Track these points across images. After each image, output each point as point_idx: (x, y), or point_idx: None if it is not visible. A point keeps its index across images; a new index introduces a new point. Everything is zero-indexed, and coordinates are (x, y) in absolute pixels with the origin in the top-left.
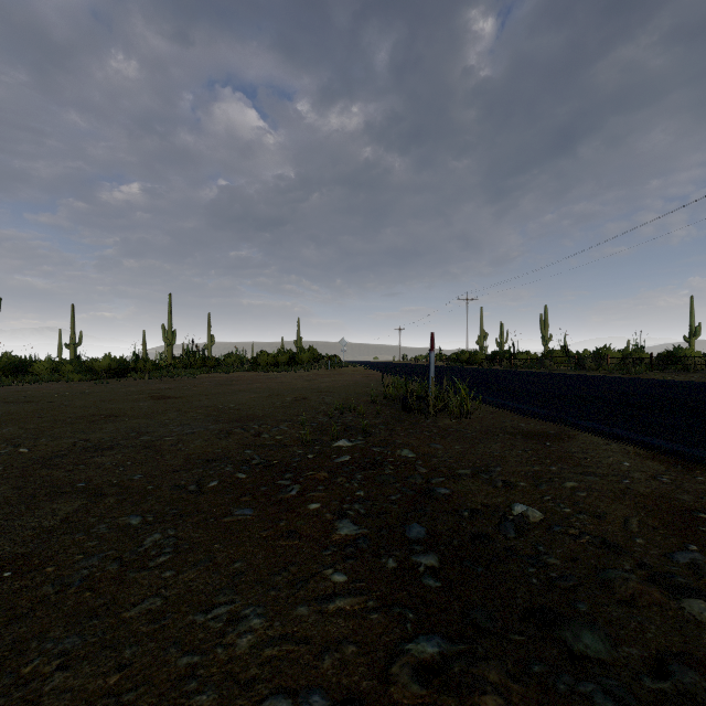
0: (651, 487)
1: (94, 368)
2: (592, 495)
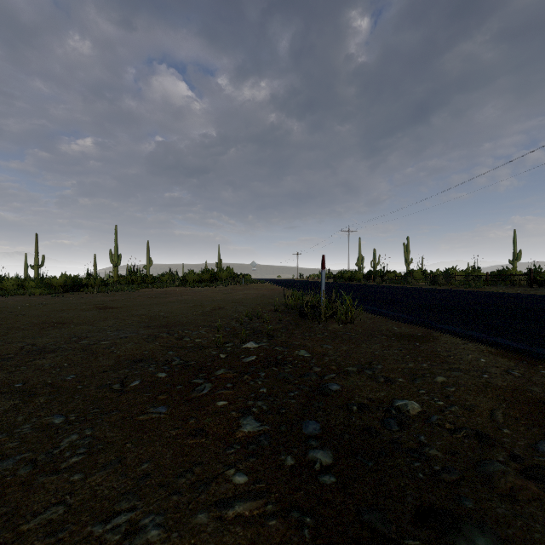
0: (506, 380)
1: (52, 285)
2: (460, 389)
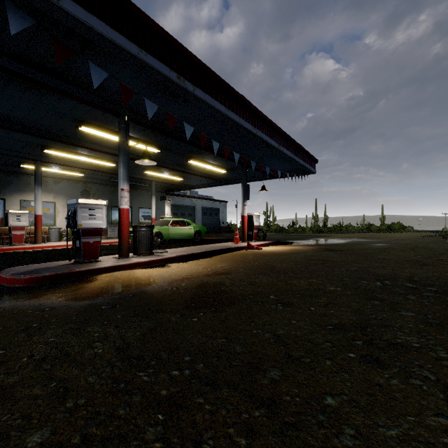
0: None
1: (312, 230)
2: None
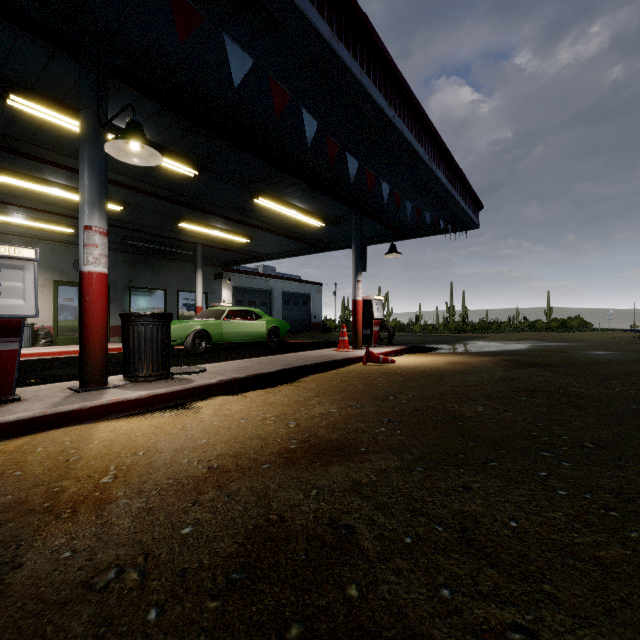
0: None
1: (449, 328)
2: None
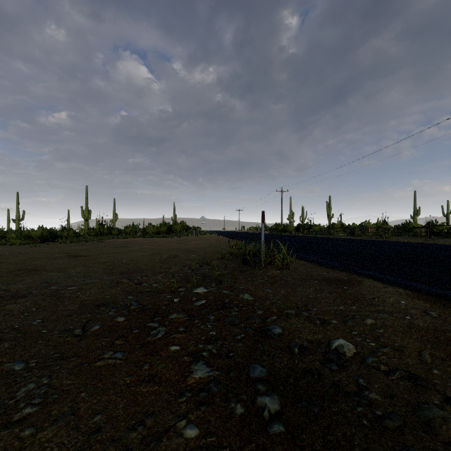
0: (427, 321)
1: (31, 236)
2: (388, 330)
